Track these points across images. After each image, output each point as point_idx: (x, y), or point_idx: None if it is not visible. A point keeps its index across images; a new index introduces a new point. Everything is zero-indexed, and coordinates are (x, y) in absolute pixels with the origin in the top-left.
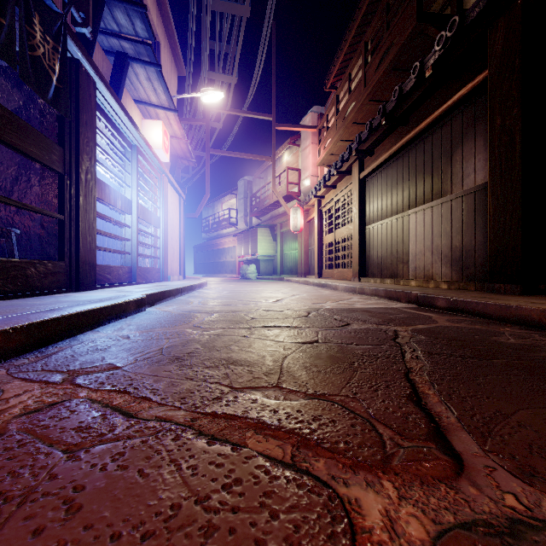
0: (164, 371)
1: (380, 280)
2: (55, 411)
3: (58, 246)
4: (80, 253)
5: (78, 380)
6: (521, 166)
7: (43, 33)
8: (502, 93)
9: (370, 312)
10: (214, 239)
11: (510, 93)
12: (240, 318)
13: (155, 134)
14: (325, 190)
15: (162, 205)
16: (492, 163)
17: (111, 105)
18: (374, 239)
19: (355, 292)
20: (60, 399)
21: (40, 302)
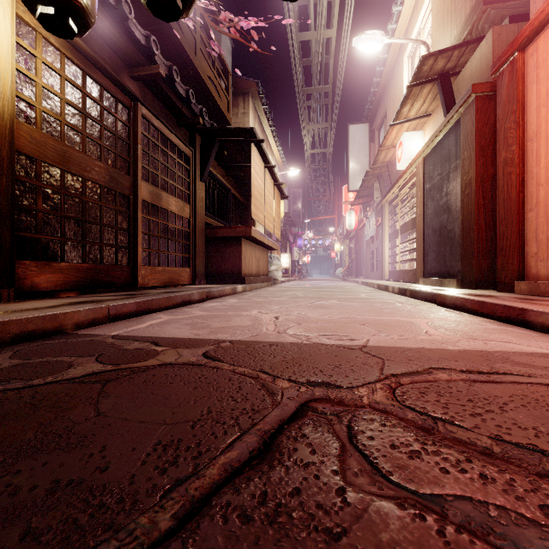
0: None
1: None
2: None
3: None
4: None
5: None
6: None
7: None
8: None
9: None
10: None
11: None
12: None
13: None
14: None
15: None
16: None
17: None
18: None
19: None
20: None
21: None
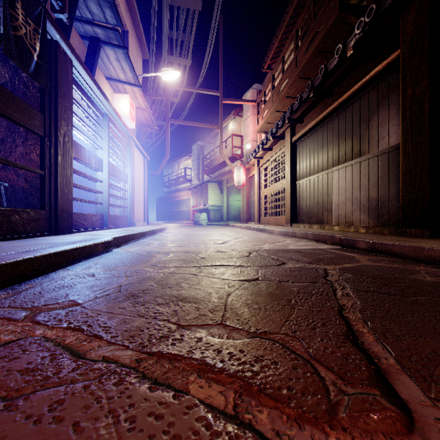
0: (119, 308)
1: (308, 225)
2: (7, 351)
3: (40, 197)
4: (59, 203)
5: (39, 316)
6: (430, 129)
7: (25, 17)
8: (412, 68)
9: (302, 253)
10: (173, 192)
11: (420, 68)
12: (191, 258)
13: (123, 105)
14: (263, 152)
15: (129, 164)
16: (404, 127)
17: (85, 80)
18: (304, 192)
19: (288, 235)
20: (17, 337)
21: (20, 244)
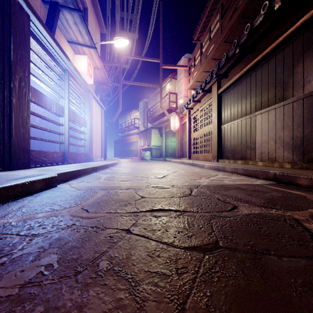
0: None
1: (233, 161)
2: None
3: None
4: (13, 141)
5: None
6: None
7: None
8: None
9: (244, 190)
10: (126, 136)
11: None
12: (130, 197)
13: (82, 64)
14: (193, 104)
15: (88, 112)
16: None
17: (45, 36)
18: (228, 133)
19: (218, 169)
20: None
21: None
